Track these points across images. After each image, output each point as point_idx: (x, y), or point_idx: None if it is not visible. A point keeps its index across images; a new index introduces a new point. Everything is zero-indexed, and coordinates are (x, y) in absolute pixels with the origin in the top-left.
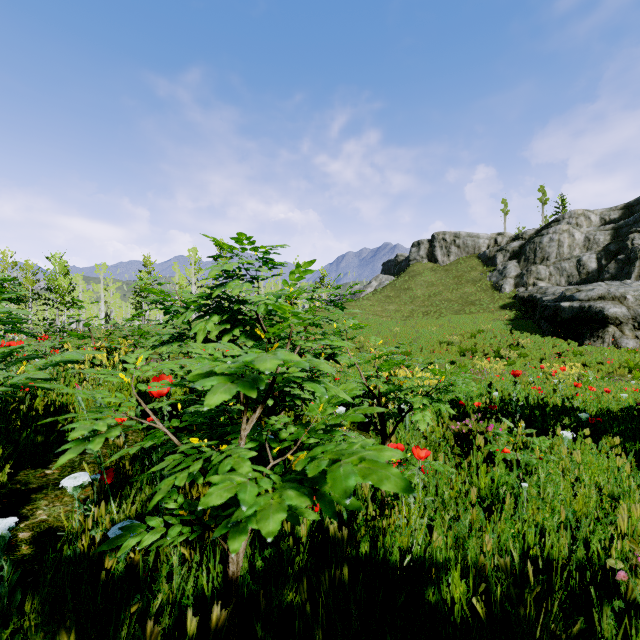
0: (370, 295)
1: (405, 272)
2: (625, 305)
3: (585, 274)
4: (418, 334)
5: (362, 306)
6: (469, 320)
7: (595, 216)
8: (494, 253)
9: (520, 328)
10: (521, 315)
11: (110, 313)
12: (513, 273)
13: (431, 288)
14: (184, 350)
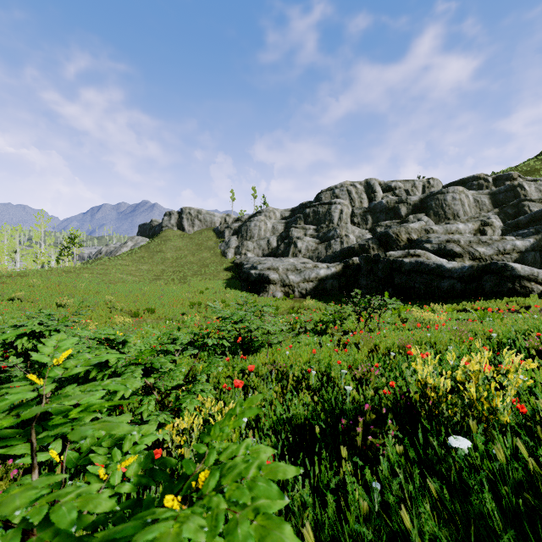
0: (125, 255)
1: (158, 236)
2: (278, 273)
3: (271, 249)
4: (163, 292)
5: (117, 266)
6: (203, 279)
7: (278, 213)
8: (224, 229)
9: (231, 286)
10: (235, 275)
11: None
12: (234, 245)
13: (179, 252)
14: None
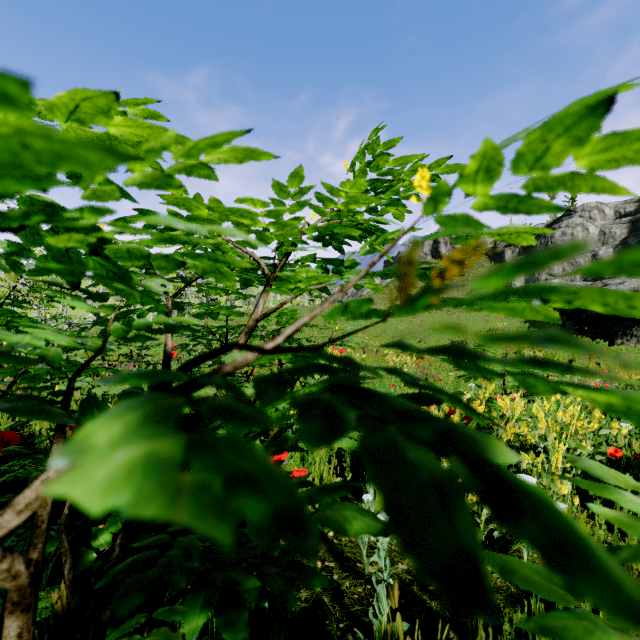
0: (372, 293)
1: None
2: None
3: None
4: (426, 333)
5: None
6: (480, 318)
7: (609, 209)
8: (502, 249)
9: (539, 326)
10: None
11: (100, 311)
12: None
13: None
14: (122, 350)
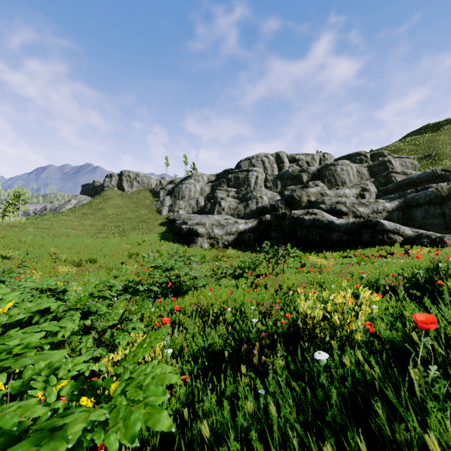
0: (69, 212)
1: (100, 195)
2: (205, 228)
3: (199, 207)
4: (104, 244)
5: (61, 221)
6: (140, 233)
7: (206, 177)
8: (159, 190)
9: (165, 238)
10: (169, 229)
11: None
12: (168, 204)
13: (119, 209)
14: None
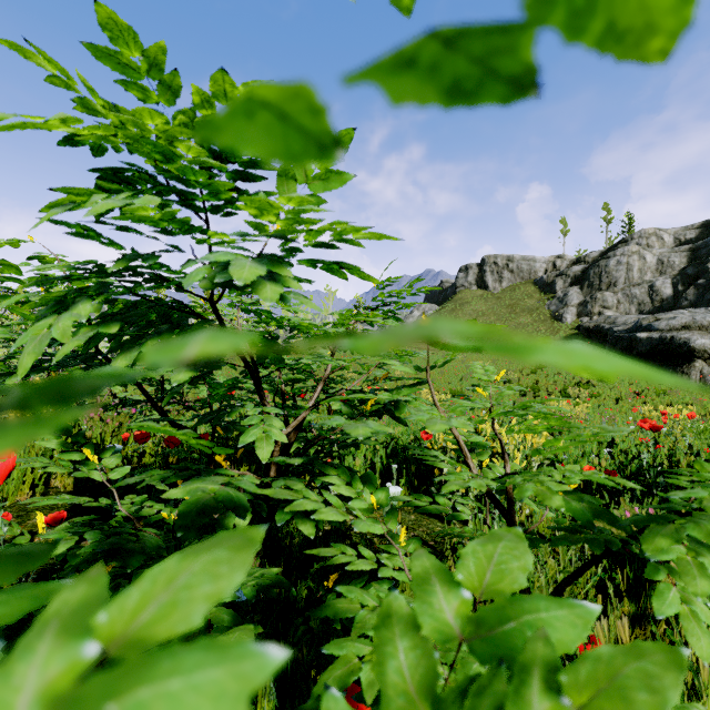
0: None
1: (451, 300)
2: None
3: (659, 301)
4: (469, 370)
5: None
6: None
7: (668, 236)
8: (553, 278)
9: None
10: None
11: None
12: (575, 301)
13: (481, 318)
14: None
